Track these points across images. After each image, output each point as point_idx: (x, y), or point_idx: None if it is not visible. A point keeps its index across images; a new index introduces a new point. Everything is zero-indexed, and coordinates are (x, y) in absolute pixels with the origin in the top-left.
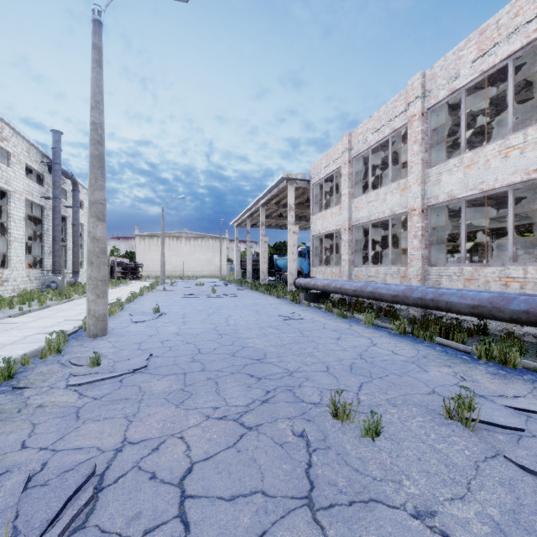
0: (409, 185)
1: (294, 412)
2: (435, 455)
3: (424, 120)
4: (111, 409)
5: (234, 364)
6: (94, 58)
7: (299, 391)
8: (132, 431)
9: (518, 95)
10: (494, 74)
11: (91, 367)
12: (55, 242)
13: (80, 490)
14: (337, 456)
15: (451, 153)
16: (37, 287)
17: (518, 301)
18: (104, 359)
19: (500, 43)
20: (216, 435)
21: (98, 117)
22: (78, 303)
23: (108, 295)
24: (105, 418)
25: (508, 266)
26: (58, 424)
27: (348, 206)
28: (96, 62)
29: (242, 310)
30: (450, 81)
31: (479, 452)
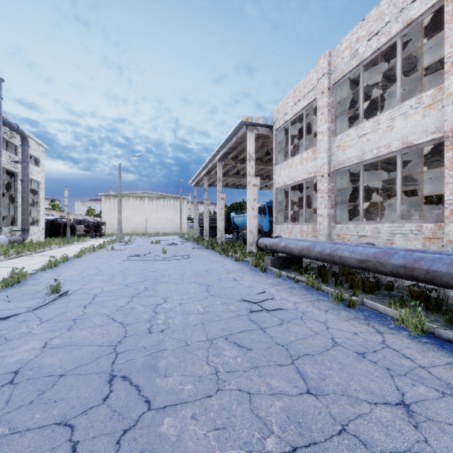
0: (449, 92)
1: None
2: None
3: None
4: None
5: None
6: None
7: None
8: None
9: None
10: None
11: None
12: None
13: None
14: None
15: None
16: None
17: None
18: None
19: None
20: None
21: None
22: None
23: (41, 257)
24: None
25: None
26: None
27: (327, 146)
28: None
29: (187, 286)
30: None
31: None
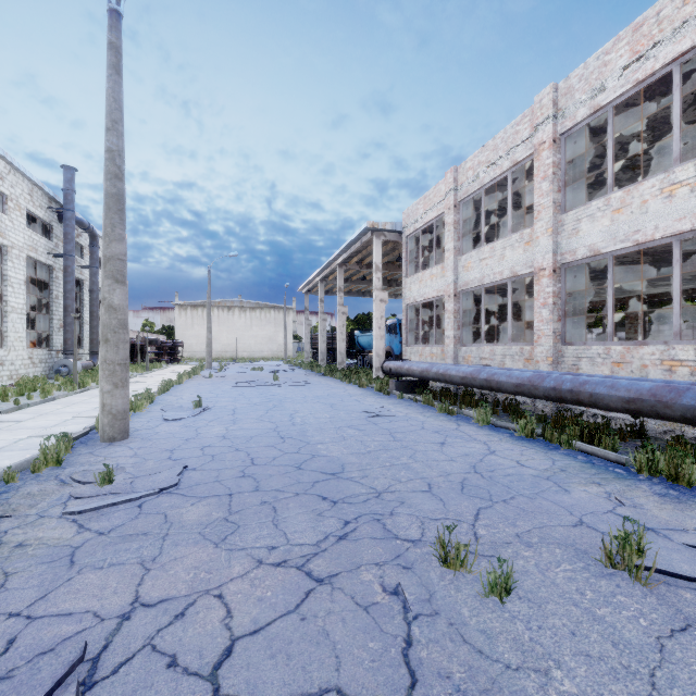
0: (537, 236)
1: (385, 554)
2: (596, 626)
3: (557, 149)
4: (121, 550)
5: (300, 481)
6: (110, 61)
7: (391, 521)
8: (149, 586)
9: (683, 115)
10: (652, 85)
11: (99, 486)
12: (67, 314)
13: (59, 687)
14: (450, 628)
15: (590, 195)
16: (42, 372)
17: (694, 393)
18: (120, 473)
19: (662, 42)
20: (271, 593)
21: (116, 143)
22: (95, 394)
23: (136, 384)
24: (111, 564)
25: (674, 345)
26: (41, 573)
27: (454, 266)
28: (112, 67)
29: (312, 404)
30: (592, 96)
31: (661, 622)
